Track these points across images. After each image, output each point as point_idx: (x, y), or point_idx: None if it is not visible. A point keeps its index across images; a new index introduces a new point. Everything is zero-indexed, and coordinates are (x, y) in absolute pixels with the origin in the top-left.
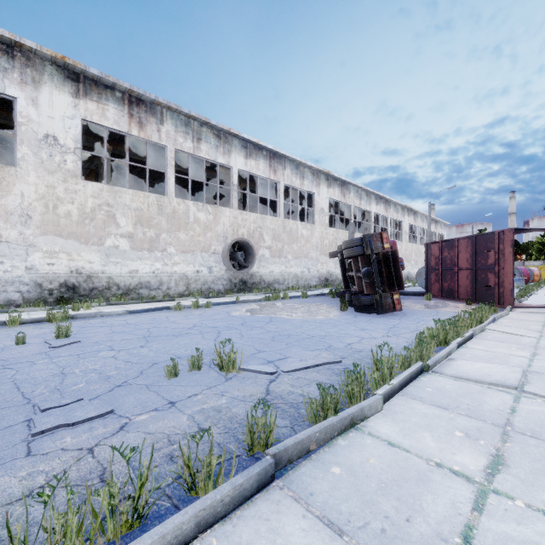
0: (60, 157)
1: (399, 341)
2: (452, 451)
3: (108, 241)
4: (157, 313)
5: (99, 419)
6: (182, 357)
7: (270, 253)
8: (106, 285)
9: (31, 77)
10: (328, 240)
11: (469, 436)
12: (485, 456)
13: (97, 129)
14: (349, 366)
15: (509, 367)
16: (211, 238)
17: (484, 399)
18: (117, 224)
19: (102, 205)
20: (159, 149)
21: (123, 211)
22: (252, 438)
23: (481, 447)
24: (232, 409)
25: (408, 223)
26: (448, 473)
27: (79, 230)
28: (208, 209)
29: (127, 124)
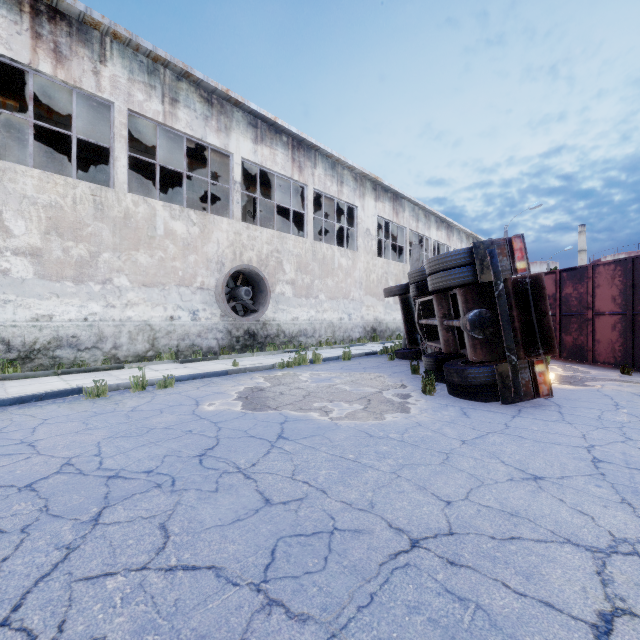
0: None
1: None
2: None
3: None
4: (36, 408)
5: None
6: None
7: (293, 290)
8: None
9: None
10: (376, 274)
11: None
12: None
13: (4, 82)
14: None
15: None
16: (196, 263)
17: None
18: (6, 230)
19: None
20: None
21: (18, 207)
22: None
23: None
24: None
25: None
26: None
27: None
28: (190, 217)
29: (28, 50)
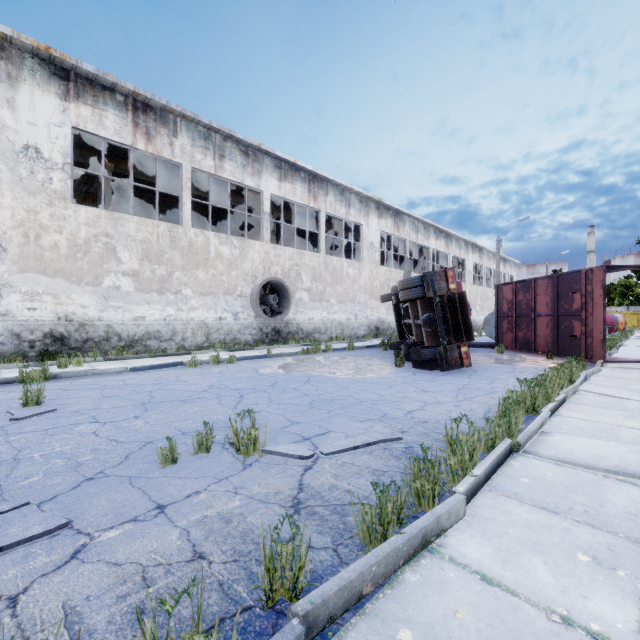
0: (43, 174)
1: (474, 408)
2: (581, 592)
3: (107, 280)
4: (165, 371)
5: (44, 538)
6: (188, 432)
7: (309, 296)
8: (104, 335)
9: (5, 73)
10: (379, 281)
11: (600, 562)
12: (634, 602)
13: (96, 143)
14: (412, 444)
15: (625, 445)
16: (237, 277)
17: (605, 496)
18: (119, 259)
19: (99, 235)
20: (174, 169)
21: (125, 243)
22: (271, 580)
23: (623, 583)
24: (247, 517)
25: (472, 262)
26: (585, 639)
27: (69, 266)
28: (233, 242)
29: (131, 135)
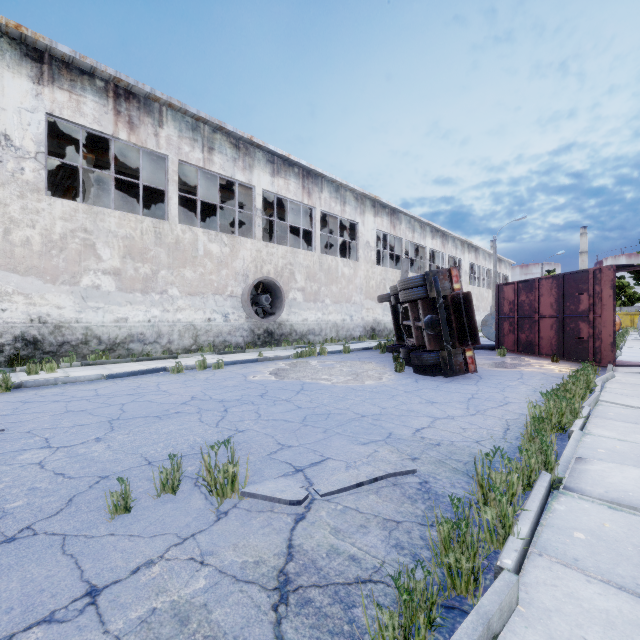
0: (14, 163)
1: (490, 424)
2: None
3: (85, 279)
4: (146, 378)
5: None
6: (155, 461)
7: (303, 296)
8: (83, 338)
9: None
10: (375, 281)
11: None
12: None
13: (77, 134)
14: (427, 478)
15: None
16: (227, 276)
17: None
18: (98, 256)
19: (76, 231)
20: (161, 163)
21: (106, 239)
22: None
23: None
24: (212, 611)
25: (468, 262)
26: None
27: (43, 264)
28: (223, 240)
29: (112, 124)
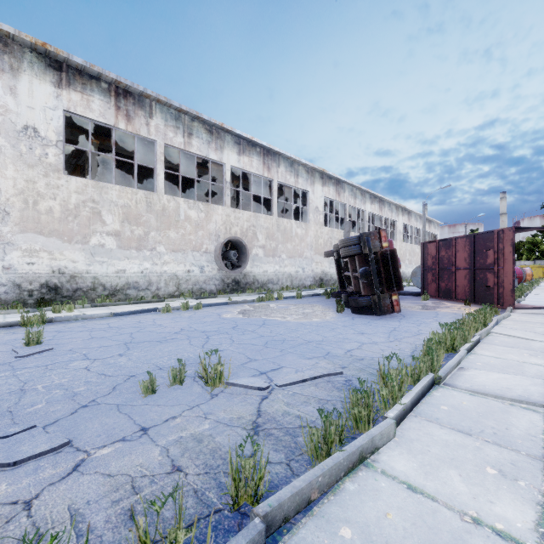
0: (40, 150)
1: (402, 347)
2: (489, 499)
3: (93, 239)
4: (143, 316)
5: (50, 454)
6: (164, 367)
7: (264, 252)
8: (91, 286)
9: (8, 65)
10: (322, 239)
11: (505, 474)
12: (532, 506)
13: (83, 123)
14: (351, 378)
15: (528, 378)
16: (203, 236)
17: (510, 421)
18: (103, 221)
19: (87, 201)
20: (149, 145)
21: (109, 208)
22: (237, 488)
23: (523, 491)
24: (215, 437)
25: (402, 223)
26: (491, 536)
27: (62, 227)
28: (199, 207)
29: (113, 117)
